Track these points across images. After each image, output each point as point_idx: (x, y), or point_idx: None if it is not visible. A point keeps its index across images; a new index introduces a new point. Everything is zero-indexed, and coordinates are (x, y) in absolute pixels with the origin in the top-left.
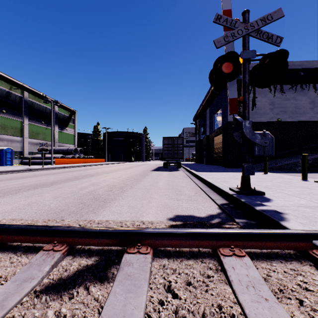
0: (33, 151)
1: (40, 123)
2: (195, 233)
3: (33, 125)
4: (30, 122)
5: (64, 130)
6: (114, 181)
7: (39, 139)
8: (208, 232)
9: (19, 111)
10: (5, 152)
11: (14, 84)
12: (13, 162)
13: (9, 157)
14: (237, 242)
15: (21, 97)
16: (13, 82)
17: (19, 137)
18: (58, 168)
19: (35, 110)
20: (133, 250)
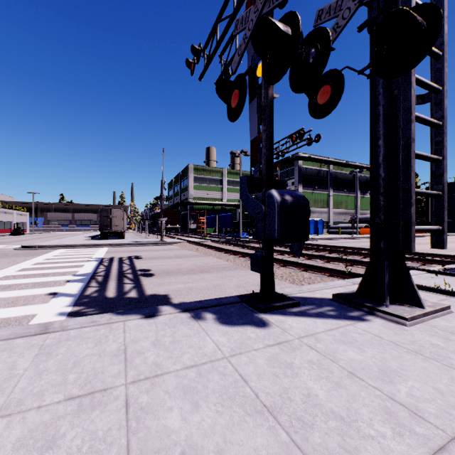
0: (336, 220)
1: (342, 192)
2: (434, 254)
3: (336, 195)
4: (333, 193)
5: (366, 194)
6: (423, 249)
7: (342, 208)
8: (439, 254)
9: (326, 184)
10: (318, 223)
11: (323, 162)
12: (322, 231)
13: (320, 227)
14: (451, 258)
15: (327, 171)
16: (323, 160)
17: (325, 208)
18: (366, 238)
19: (338, 179)
20: (412, 255)
